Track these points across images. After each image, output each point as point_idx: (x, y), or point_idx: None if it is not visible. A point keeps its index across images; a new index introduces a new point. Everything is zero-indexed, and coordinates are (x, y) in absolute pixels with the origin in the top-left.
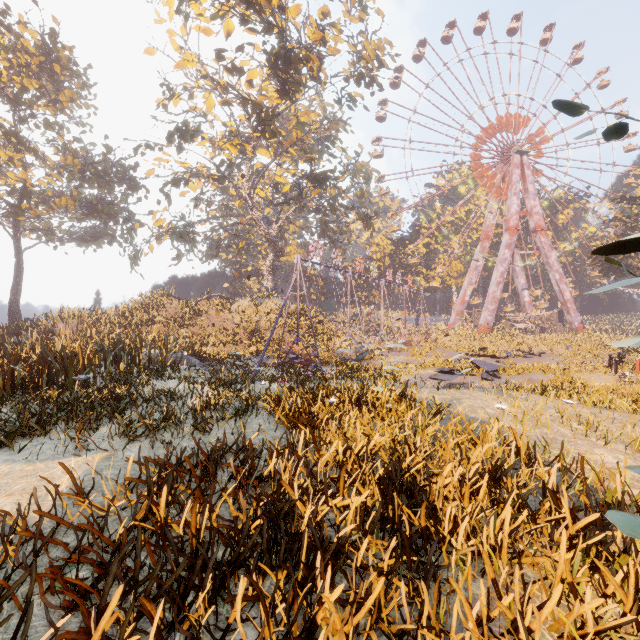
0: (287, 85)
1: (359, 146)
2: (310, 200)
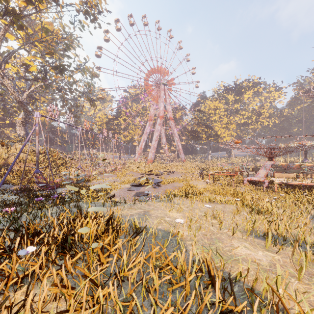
0: None
1: (87, 56)
2: (53, 81)
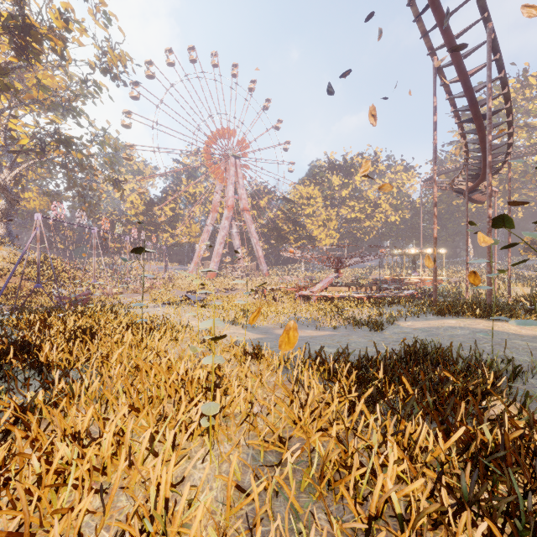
0: (26, 50)
1: (107, 122)
2: (54, 157)
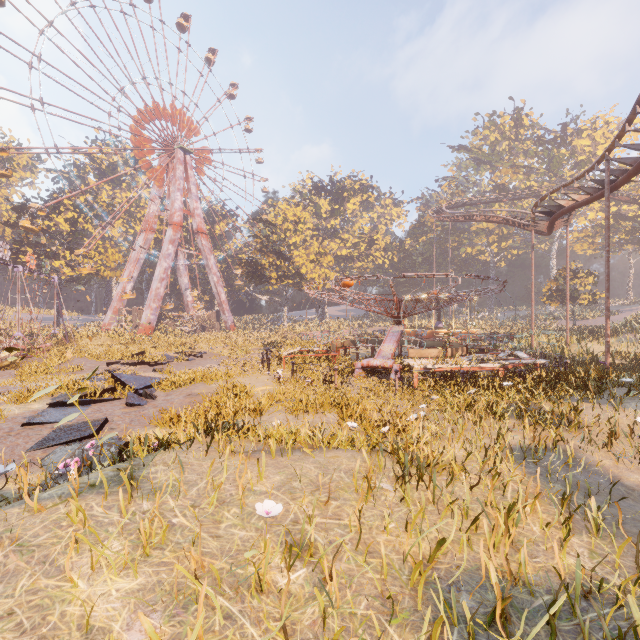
0: None
1: None
2: None
